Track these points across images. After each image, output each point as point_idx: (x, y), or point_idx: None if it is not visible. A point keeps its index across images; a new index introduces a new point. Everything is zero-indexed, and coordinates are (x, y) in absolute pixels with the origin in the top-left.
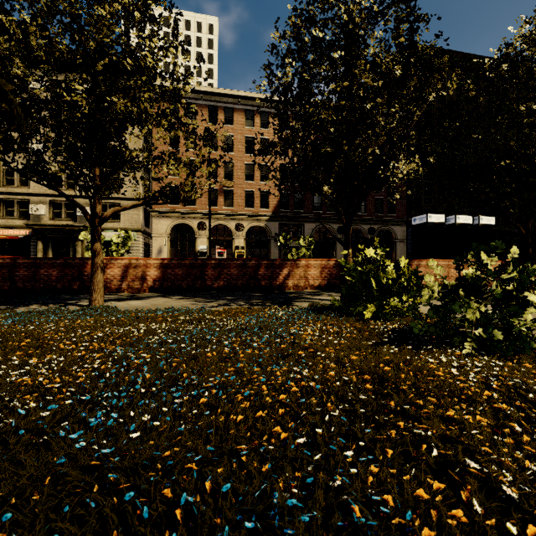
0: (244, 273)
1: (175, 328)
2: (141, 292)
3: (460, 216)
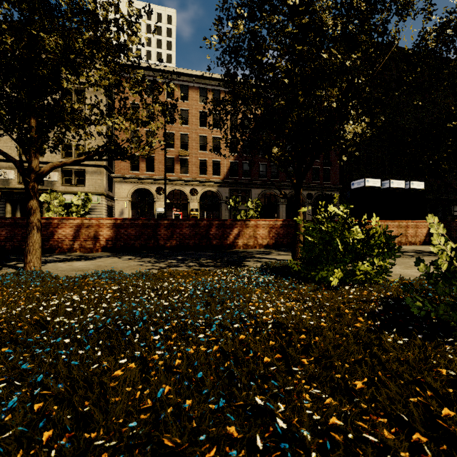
0: (196, 233)
1: (97, 304)
2: (94, 252)
3: (394, 181)
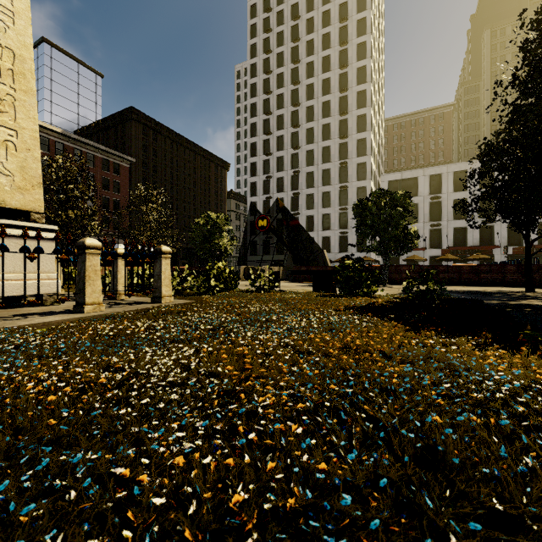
0: None
1: None
2: None
3: None
